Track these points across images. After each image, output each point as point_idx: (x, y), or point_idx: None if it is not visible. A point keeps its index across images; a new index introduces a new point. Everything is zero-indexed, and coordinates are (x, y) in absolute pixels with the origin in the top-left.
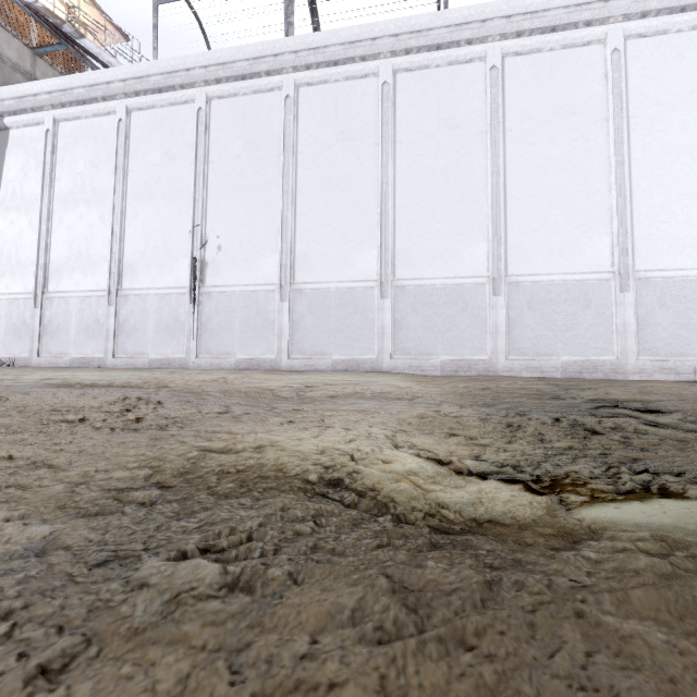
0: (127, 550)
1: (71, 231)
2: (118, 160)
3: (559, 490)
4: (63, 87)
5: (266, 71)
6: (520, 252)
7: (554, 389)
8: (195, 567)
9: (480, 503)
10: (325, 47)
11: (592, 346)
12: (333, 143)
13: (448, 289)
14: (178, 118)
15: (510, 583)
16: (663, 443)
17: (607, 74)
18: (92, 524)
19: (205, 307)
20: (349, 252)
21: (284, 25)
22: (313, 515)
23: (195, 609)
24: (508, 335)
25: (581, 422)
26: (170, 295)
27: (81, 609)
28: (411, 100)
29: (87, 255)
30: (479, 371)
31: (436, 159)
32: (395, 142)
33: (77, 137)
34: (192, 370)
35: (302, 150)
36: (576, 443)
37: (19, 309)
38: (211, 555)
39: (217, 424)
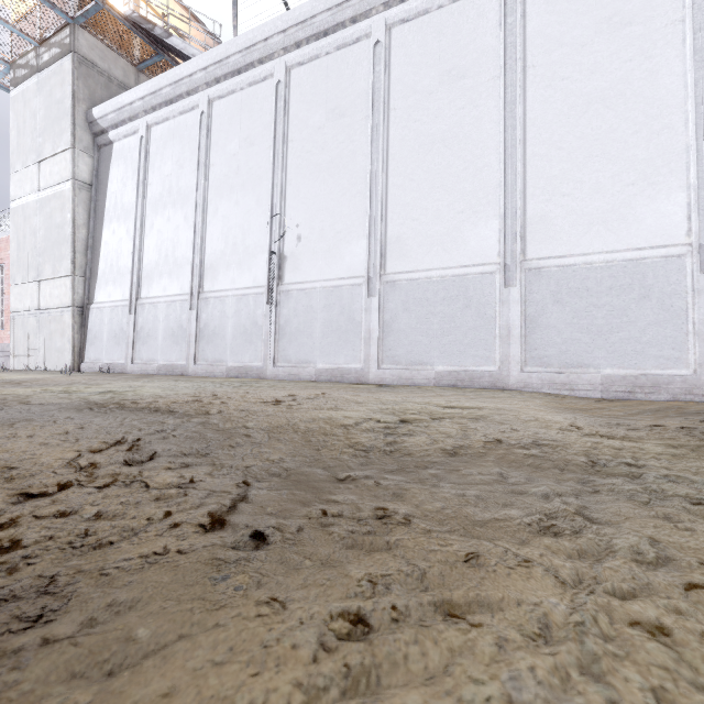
0: None
1: (160, 235)
2: (200, 156)
3: None
4: (153, 90)
5: (351, 18)
6: None
7: None
8: None
9: None
10: None
11: None
12: (436, 88)
13: (614, 267)
14: (256, 98)
15: None
16: None
17: None
18: None
19: (283, 308)
20: (457, 227)
21: None
22: None
23: None
24: None
25: None
26: (248, 296)
27: None
28: (549, 4)
29: (173, 258)
30: (674, 394)
31: (591, 79)
32: (525, 67)
33: (166, 139)
34: (266, 382)
35: (395, 106)
36: None
37: (118, 316)
38: None
39: (123, 629)
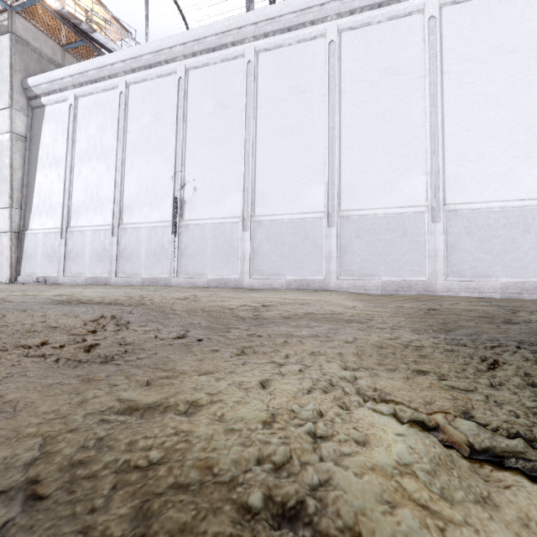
0: None
1: (86, 180)
2: (119, 124)
3: None
4: (81, 71)
5: (231, 42)
6: (457, 182)
7: (501, 311)
8: None
9: None
10: (280, 16)
11: (532, 269)
12: (287, 97)
13: (388, 217)
14: (163, 87)
15: None
16: None
17: None
18: None
19: (183, 237)
20: (300, 188)
21: (246, 3)
22: None
23: None
24: (446, 259)
25: None
26: (157, 228)
27: None
28: (354, 54)
29: (98, 198)
30: (419, 291)
31: (377, 104)
32: (341, 91)
33: (91, 108)
34: (172, 288)
35: (261, 105)
36: None
37: (50, 240)
38: None
39: (164, 356)
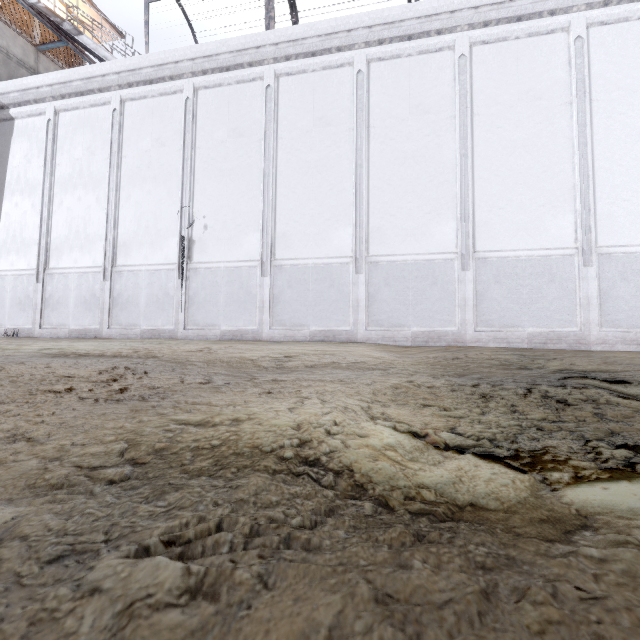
0: (86, 542)
1: (70, 212)
2: (112, 147)
3: (540, 467)
4: (63, 80)
5: (248, 62)
6: (487, 229)
7: (521, 359)
8: (155, 568)
9: (461, 482)
10: (303, 39)
11: (557, 318)
12: (311, 128)
13: (418, 264)
14: (167, 107)
15: (507, 590)
16: (637, 415)
17: (570, 60)
18: (56, 507)
19: (192, 282)
20: (325, 230)
21: (265, 19)
22: (288, 498)
23: (149, 624)
24: (475, 308)
25: (552, 393)
26: (160, 271)
27: (21, 622)
28: (383, 88)
29: (85, 234)
30: (448, 342)
31: (407, 143)
32: (369, 127)
33: (76, 126)
34: (180, 341)
35: (282, 136)
36: (549, 415)
37: (23, 284)
38: (176, 550)
39: (197, 395)
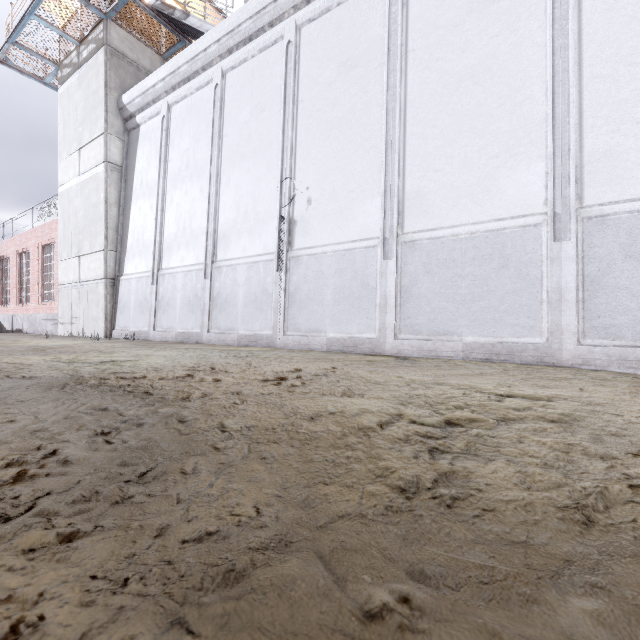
0: None
1: (178, 208)
2: (214, 128)
3: None
4: (172, 69)
5: None
6: None
7: None
8: None
9: None
10: None
11: None
12: (463, 18)
13: None
14: (267, 63)
15: None
16: None
17: None
18: None
19: (293, 274)
20: (490, 175)
21: None
22: None
23: None
24: None
25: None
26: (258, 263)
27: None
28: None
29: (190, 229)
30: None
31: None
32: None
33: (184, 116)
34: (275, 351)
35: (413, 47)
36: None
37: (142, 287)
38: None
39: None
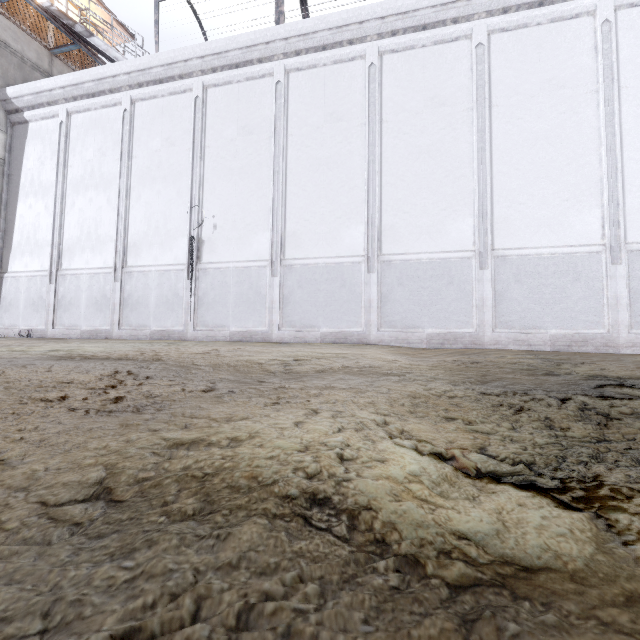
0: (14, 636)
1: (82, 213)
2: (123, 147)
3: (598, 505)
4: (75, 82)
5: (258, 58)
6: (506, 226)
7: (546, 363)
8: None
9: (505, 528)
10: (313, 33)
11: (582, 320)
12: (322, 124)
13: (434, 263)
14: (177, 106)
15: None
16: None
17: (596, 46)
18: None
19: (201, 283)
20: (336, 228)
21: (275, 14)
22: (290, 558)
23: None
24: (494, 309)
25: (590, 404)
26: (170, 272)
27: None
28: (397, 80)
29: (96, 235)
30: (465, 344)
31: (421, 137)
32: (382, 121)
33: (88, 128)
34: (189, 342)
35: (292, 133)
36: (591, 431)
37: (36, 286)
38: None
39: (197, 406)
